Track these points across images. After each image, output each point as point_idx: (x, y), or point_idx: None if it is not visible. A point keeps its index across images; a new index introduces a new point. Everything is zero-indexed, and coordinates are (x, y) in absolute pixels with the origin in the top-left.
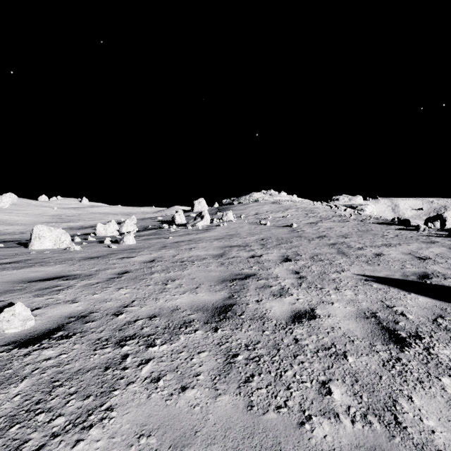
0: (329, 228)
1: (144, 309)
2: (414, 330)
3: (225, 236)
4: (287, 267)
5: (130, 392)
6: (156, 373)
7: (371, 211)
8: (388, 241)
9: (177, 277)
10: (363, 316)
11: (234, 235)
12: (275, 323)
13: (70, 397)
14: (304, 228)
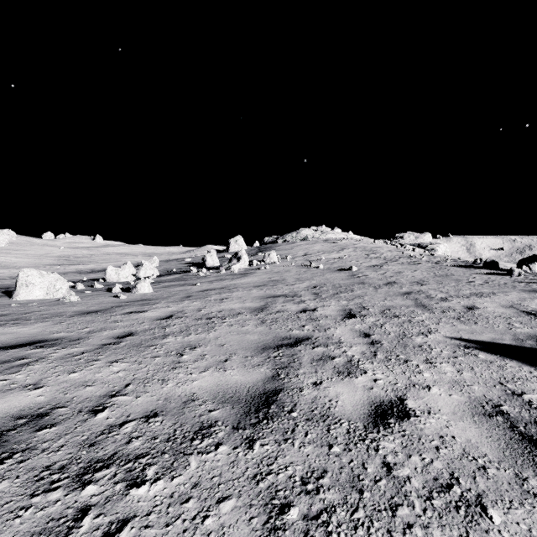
0: (398, 272)
1: (141, 401)
2: None
3: (268, 282)
4: (352, 326)
5: None
6: None
7: (443, 251)
8: (478, 289)
9: (200, 342)
10: (483, 411)
11: (278, 280)
12: (347, 427)
13: None
14: (366, 272)
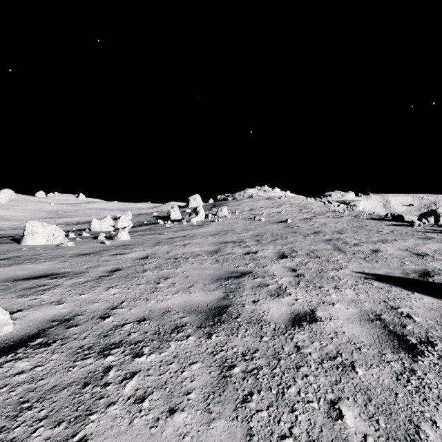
0: (323, 224)
1: (134, 311)
2: (423, 335)
3: (220, 232)
4: (284, 264)
5: (110, 416)
6: (142, 391)
7: (363, 207)
8: (384, 237)
9: (170, 275)
10: (368, 318)
11: (229, 230)
12: (274, 327)
13: (38, 424)
14: (298, 224)
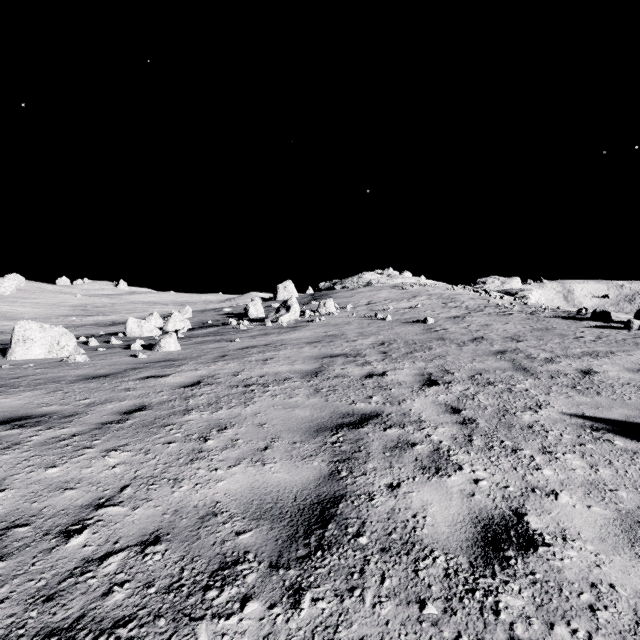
0: (485, 325)
1: (139, 515)
2: None
3: (323, 338)
4: (435, 397)
5: None
6: None
7: (537, 300)
8: (590, 347)
9: (232, 420)
10: None
11: (336, 335)
12: (445, 565)
13: None
14: (445, 325)
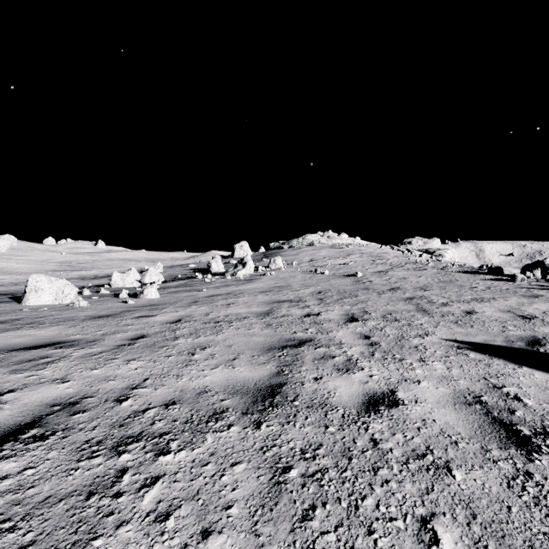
0: (403, 278)
1: (160, 392)
2: (539, 424)
3: (273, 288)
4: (354, 329)
5: (120, 541)
6: (165, 504)
7: (451, 257)
8: (479, 294)
9: (209, 343)
10: (464, 401)
11: (284, 286)
12: (343, 413)
13: None
14: (371, 278)
